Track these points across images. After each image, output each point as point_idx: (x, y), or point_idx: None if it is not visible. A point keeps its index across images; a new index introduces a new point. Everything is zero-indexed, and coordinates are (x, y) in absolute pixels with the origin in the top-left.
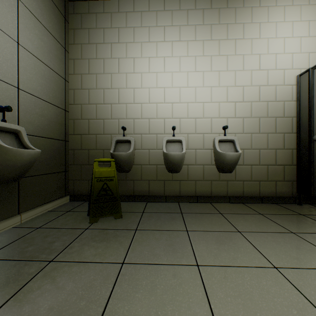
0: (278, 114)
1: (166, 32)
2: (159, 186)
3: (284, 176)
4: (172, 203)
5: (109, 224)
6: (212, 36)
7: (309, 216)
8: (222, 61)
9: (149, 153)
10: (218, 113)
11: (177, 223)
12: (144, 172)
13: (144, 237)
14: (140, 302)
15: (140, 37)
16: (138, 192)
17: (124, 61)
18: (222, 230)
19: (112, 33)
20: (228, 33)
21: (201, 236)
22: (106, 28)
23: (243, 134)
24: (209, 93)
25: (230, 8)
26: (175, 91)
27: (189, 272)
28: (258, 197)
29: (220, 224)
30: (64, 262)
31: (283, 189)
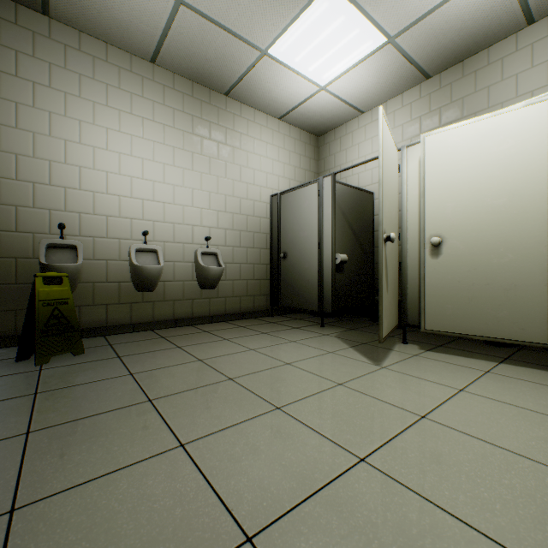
0: (256, 229)
1: (135, 102)
2: (124, 312)
3: (261, 290)
4: (144, 332)
5: (74, 361)
6: (194, 130)
7: (277, 322)
8: (205, 163)
9: (108, 266)
10: (200, 221)
11: (166, 345)
12: (99, 293)
13: (137, 359)
14: (168, 381)
15: (93, 93)
16: (88, 324)
17: (62, 121)
18: (213, 341)
19: (37, 66)
20: (211, 132)
21: (195, 347)
22: (24, 53)
23: (226, 247)
24: (190, 195)
25: (213, 105)
26: (147, 184)
27: (196, 364)
28: (239, 313)
29: (209, 338)
30: (58, 389)
31: (260, 304)
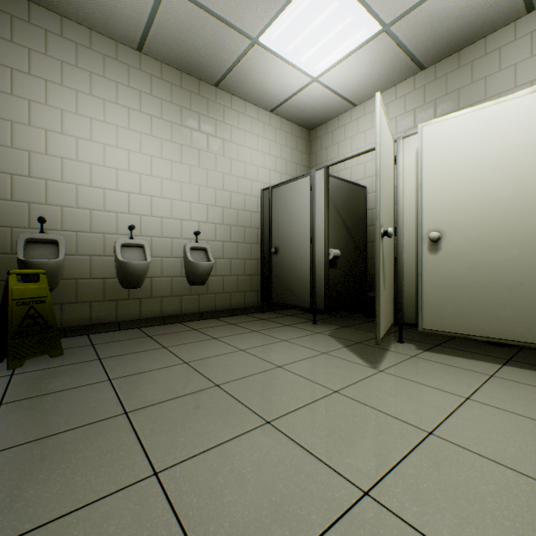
0: (247, 224)
1: (120, 91)
2: (109, 310)
3: (252, 286)
4: (130, 330)
5: (50, 364)
6: (183, 121)
7: (268, 319)
8: (194, 155)
9: (92, 262)
10: (189, 215)
11: (151, 345)
12: (82, 290)
13: (118, 361)
14: (149, 388)
15: (76, 81)
16: (71, 322)
17: (42, 110)
18: (201, 340)
19: (15, 52)
20: (200, 124)
21: (182, 347)
22: (1, 37)
23: (216, 242)
24: (179, 189)
25: (203, 96)
26: (133, 177)
27: (181, 367)
28: (230, 310)
29: (197, 337)
30: (25, 399)
31: (251, 300)
